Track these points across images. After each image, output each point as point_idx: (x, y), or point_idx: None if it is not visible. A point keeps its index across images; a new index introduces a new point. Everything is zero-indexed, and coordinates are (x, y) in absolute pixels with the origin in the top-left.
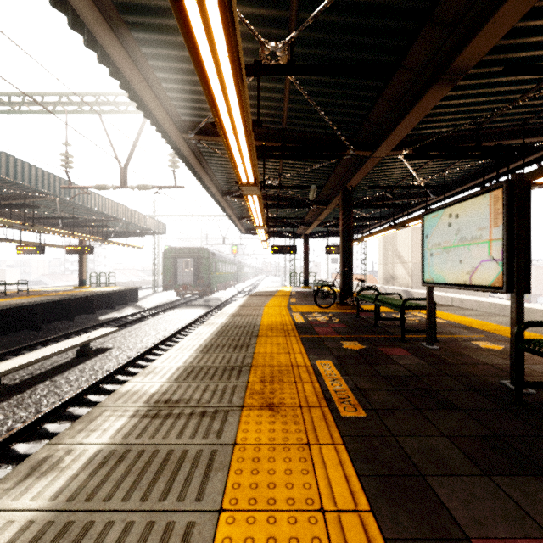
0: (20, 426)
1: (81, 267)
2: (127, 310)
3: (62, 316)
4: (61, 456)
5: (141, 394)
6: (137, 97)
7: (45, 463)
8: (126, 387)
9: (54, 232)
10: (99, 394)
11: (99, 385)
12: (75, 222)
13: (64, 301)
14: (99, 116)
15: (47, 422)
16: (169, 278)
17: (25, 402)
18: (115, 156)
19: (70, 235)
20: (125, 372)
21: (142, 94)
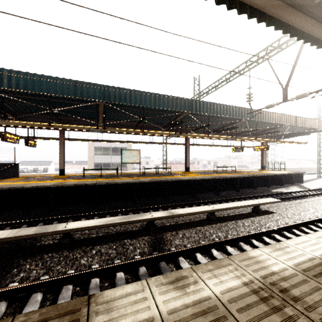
0: (216, 240)
1: (262, 158)
2: (292, 188)
3: (250, 186)
4: (190, 282)
5: (262, 266)
6: (282, 24)
7: (182, 280)
8: (254, 252)
9: (246, 139)
10: (260, 241)
11: (260, 235)
12: (258, 132)
13: (250, 177)
14: (268, 61)
15: (228, 244)
16: None
17: (222, 228)
18: (278, 82)
19: (254, 140)
20: (281, 233)
21: (286, 18)
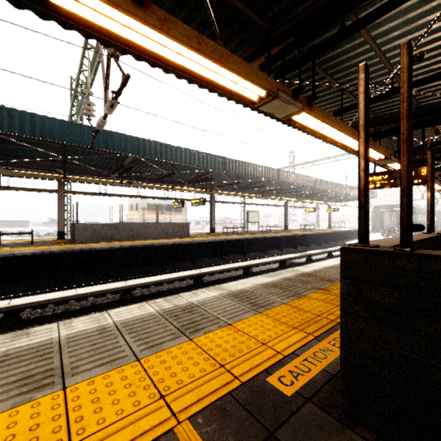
0: None
1: (329, 218)
2: (355, 241)
3: (332, 240)
4: None
5: None
6: None
7: None
8: None
9: (330, 204)
10: None
11: None
12: (331, 197)
13: (334, 233)
14: None
15: None
16: (376, 225)
17: None
18: None
19: (334, 204)
20: None
21: None
